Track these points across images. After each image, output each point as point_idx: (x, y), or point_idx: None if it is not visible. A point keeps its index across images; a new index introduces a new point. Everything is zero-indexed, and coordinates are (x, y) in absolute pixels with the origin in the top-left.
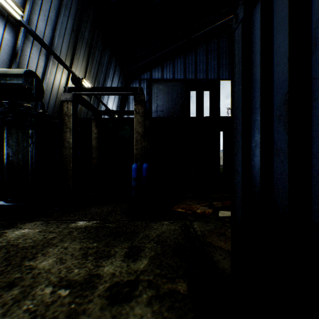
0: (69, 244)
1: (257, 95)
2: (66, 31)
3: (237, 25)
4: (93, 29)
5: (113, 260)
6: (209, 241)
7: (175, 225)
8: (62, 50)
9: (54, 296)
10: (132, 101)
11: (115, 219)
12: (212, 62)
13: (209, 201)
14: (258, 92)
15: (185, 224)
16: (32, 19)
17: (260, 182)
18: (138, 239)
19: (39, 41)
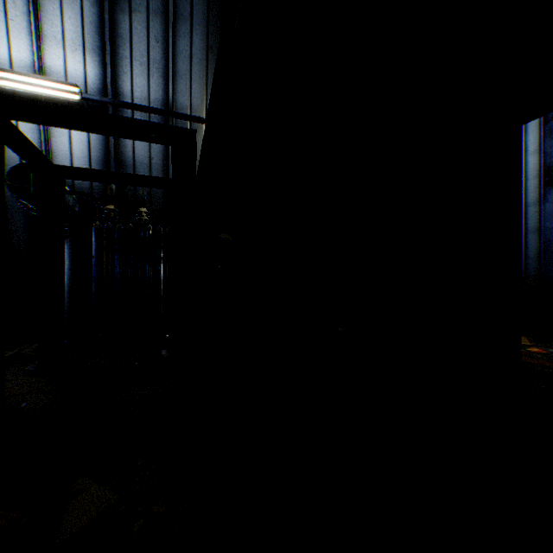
0: None
1: None
2: (192, 61)
3: None
4: None
5: None
6: None
7: None
8: (192, 98)
9: None
10: None
11: None
12: None
13: None
14: None
15: None
16: (123, 85)
17: None
18: None
19: (133, 108)
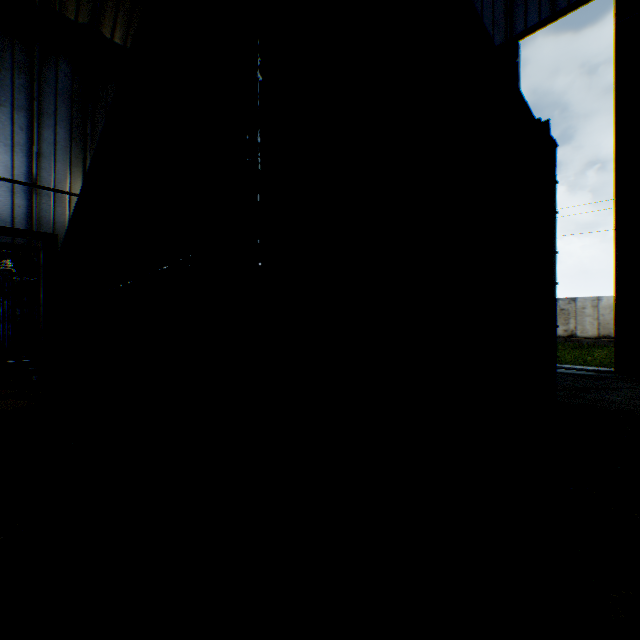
0: None
1: None
2: (57, 147)
3: None
4: None
5: None
6: None
7: None
8: (58, 174)
9: None
10: None
11: None
12: None
13: None
14: None
15: None
16: None
17: None
18: None
19: None
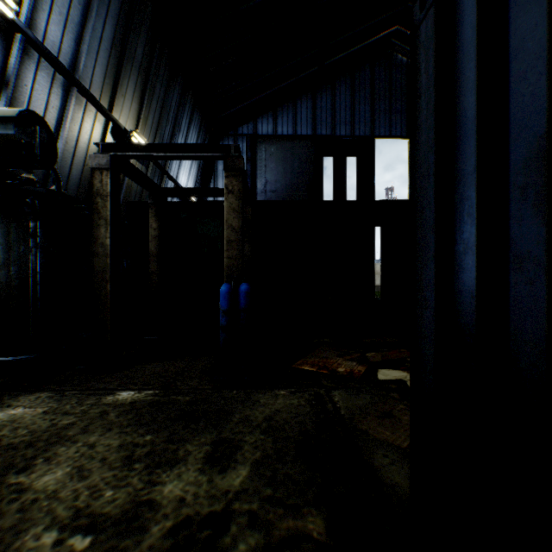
0: (98, 439)
1: (470, 148)
2: (101, 45)
3: (425, 12)
4: (151, 44)
5: (183, 470)
6: (363, 428)
7: (300, 396)
8: (93, 79)
9: (59, 551)
10: (222, 173)
11: (190, 386)
12: (362, 107)
13: (359, 351)
14: (472, 142)
15: (318, 395)
16: (37, 20)
17: (477, 324)
18: (231, 427)
19: (51, 59)
